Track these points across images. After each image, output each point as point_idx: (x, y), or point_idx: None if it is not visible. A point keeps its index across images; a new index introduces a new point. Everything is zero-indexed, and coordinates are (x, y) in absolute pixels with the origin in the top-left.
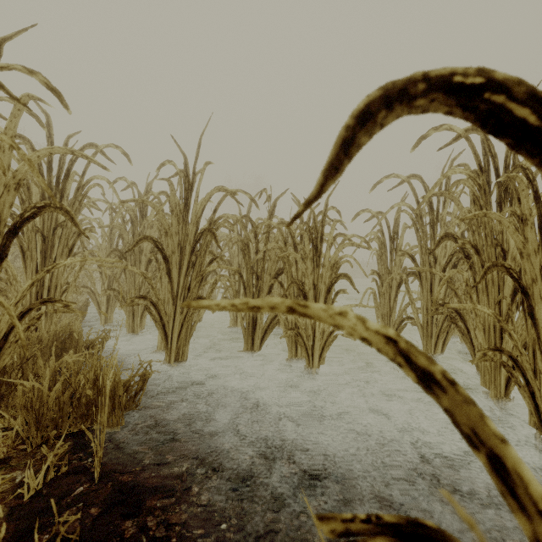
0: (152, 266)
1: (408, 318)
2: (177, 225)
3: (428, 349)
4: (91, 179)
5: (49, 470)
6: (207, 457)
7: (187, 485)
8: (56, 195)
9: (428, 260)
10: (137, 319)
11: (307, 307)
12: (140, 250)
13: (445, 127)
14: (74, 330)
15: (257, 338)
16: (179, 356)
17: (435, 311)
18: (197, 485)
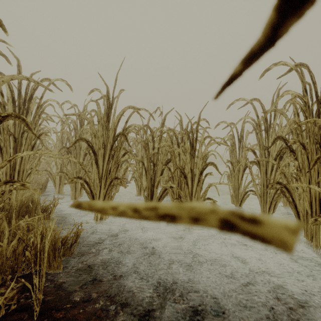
0: (87, 157)
1: (250, 191)
2: (102, 131)
3: (264, 211)
4: (46, 101)
5: (0, 310)
6: (119, 295)
7: (103, 320)
8: (23, 111)
9: (264, 153)
10: (78, 191)
11: (258, 224)
12: (79, 147)
13: (281, 63)
14: (34, 199)
15: None
16: (103, 215)
17: (271, 187)
18: (111, 320)
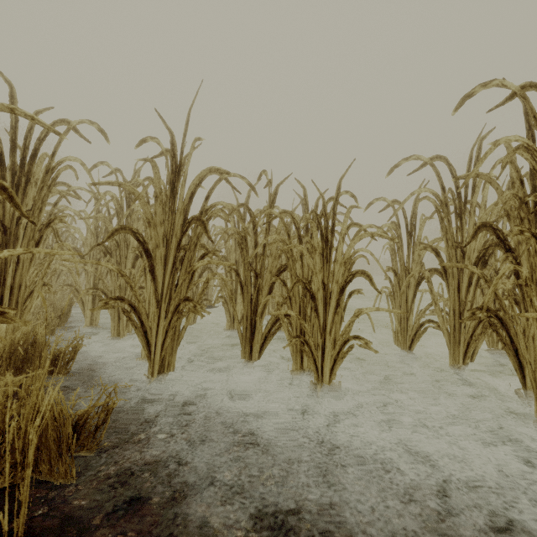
0: (140, 262)
1: (430, 322)
2: (162, 214)
3: (455, 358)
4: (62, 160)
5: None
6: (182, 536)
7: None
8: (21, 178)
9: (455, 255)
10: (123, 321)
11: None
12: (126, 244)
13: (495, 83)
14: (37, 338)
15: (256, 345)
16: (163, 367)
17: (471, 315)
18: None
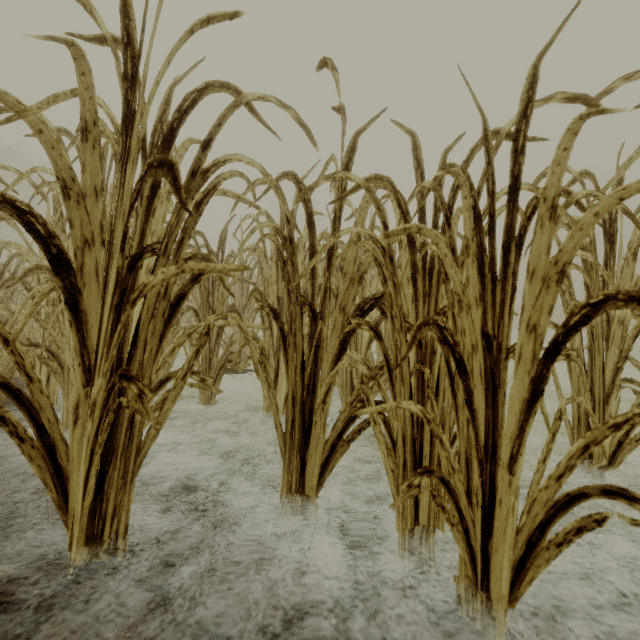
0: None
1: None
2: (95, 172)
3: None
4: None
5: None
6: None
7: None
8: None
9: None
10: None
11: None
12: None
13: None
14: None
15: (313, 462)
16: (99, 527)
17: None
18: None
